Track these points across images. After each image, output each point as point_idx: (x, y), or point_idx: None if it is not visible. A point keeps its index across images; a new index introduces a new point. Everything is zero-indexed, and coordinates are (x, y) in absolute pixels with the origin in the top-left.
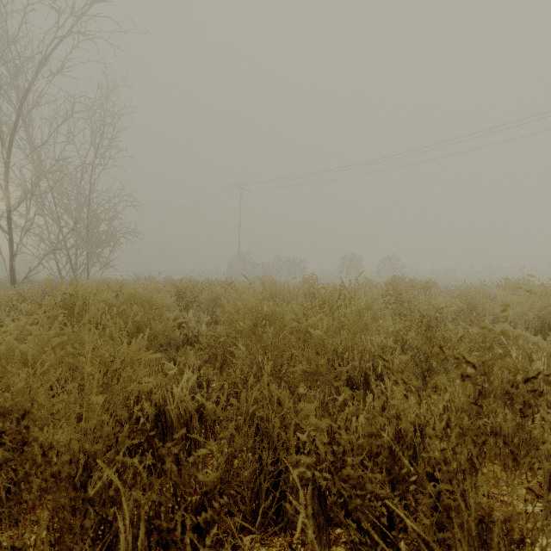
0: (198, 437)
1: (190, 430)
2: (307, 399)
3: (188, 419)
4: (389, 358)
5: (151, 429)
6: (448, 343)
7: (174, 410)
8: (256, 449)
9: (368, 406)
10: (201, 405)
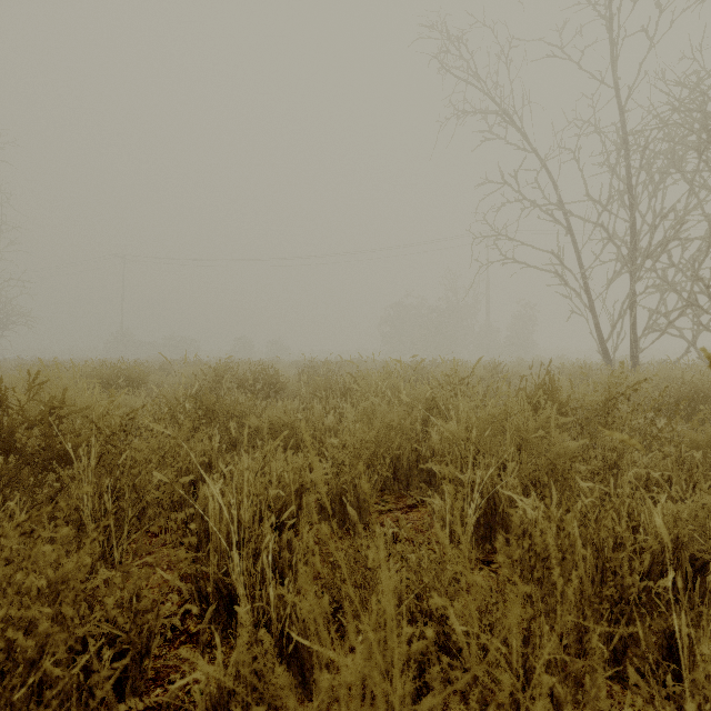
0: None
1: None
2: None
3: None
4: None
5: None
6: None
7: None
8: None
9: None
10: None
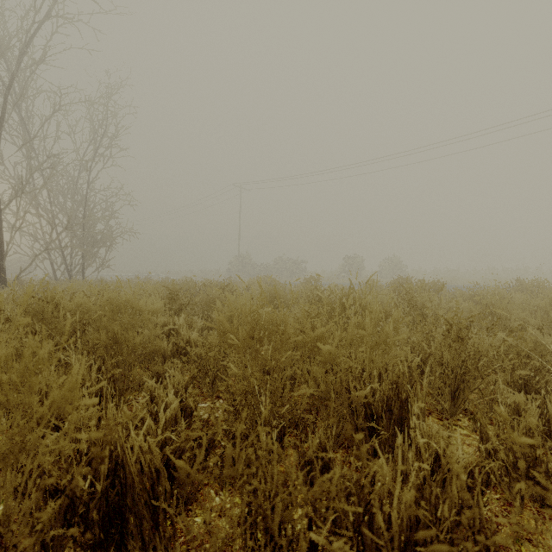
0: (166, 507)
1: (157, 493)
2: (316, 434)
3: (155, 478)
4: (417, 379)
5: (103, 490)
6: (481, 357)
7: (134, 465)
8: (247, 540)
9: (398, 449)
10: (177, 447)
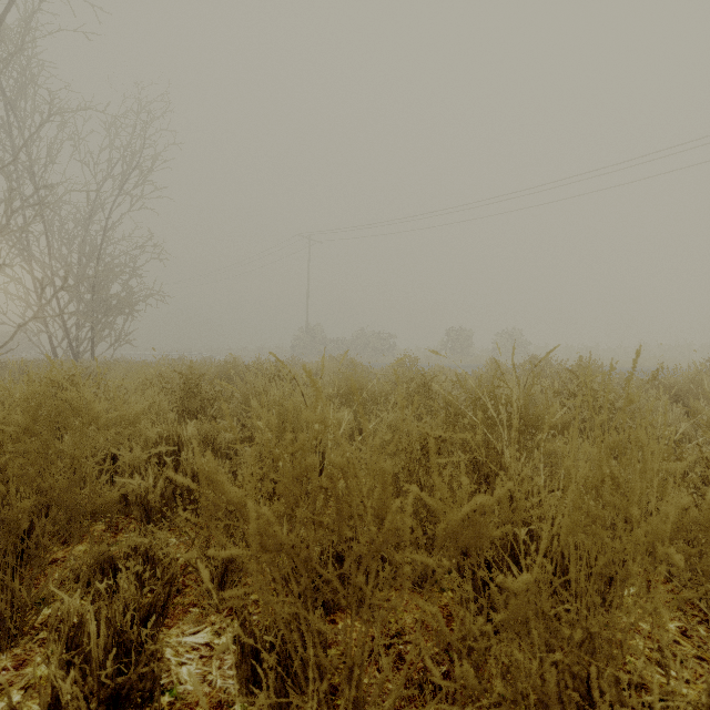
0: None
1: None
2: None
3: None
4: None
5: None
6: None
7: None
8: None
9: None
10: None
